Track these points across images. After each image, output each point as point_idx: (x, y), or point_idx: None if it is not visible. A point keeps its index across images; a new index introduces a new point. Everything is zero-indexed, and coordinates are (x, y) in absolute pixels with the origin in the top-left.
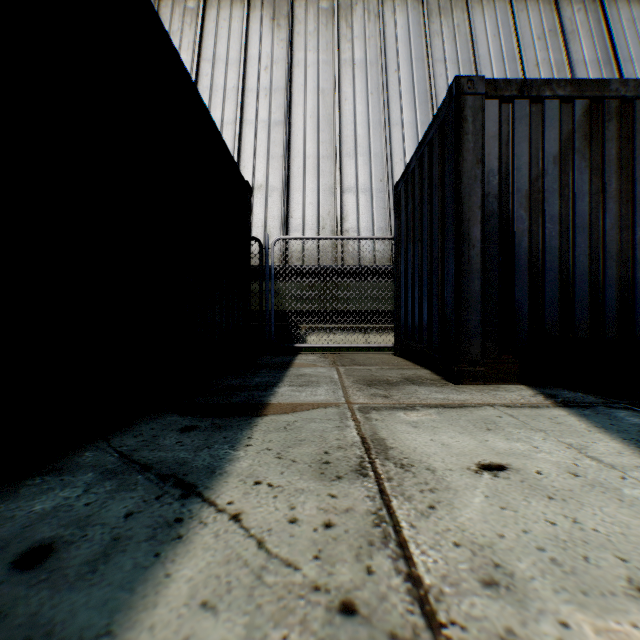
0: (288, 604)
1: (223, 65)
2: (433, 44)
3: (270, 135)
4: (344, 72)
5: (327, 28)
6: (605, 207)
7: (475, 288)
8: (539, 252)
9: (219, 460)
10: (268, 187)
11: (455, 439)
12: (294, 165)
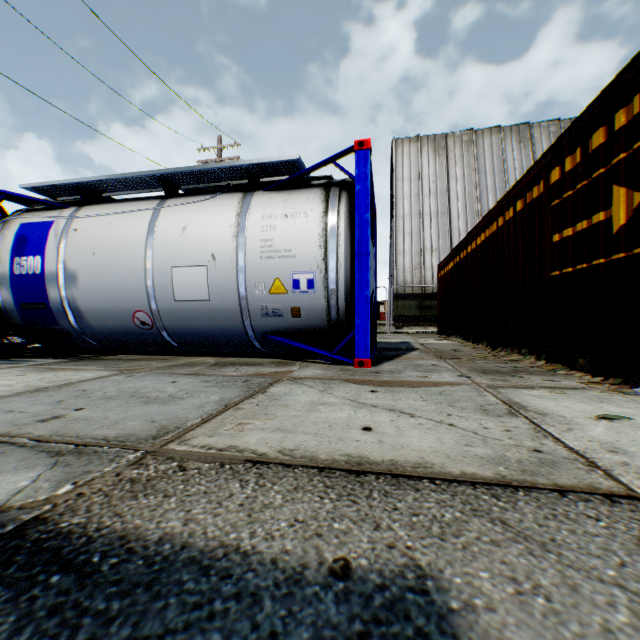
0: None
1: (492, 174)
2: None
3: None
4: None
5: None
6: None
7: None
8: None
9: None
10: None
11: None
12: None
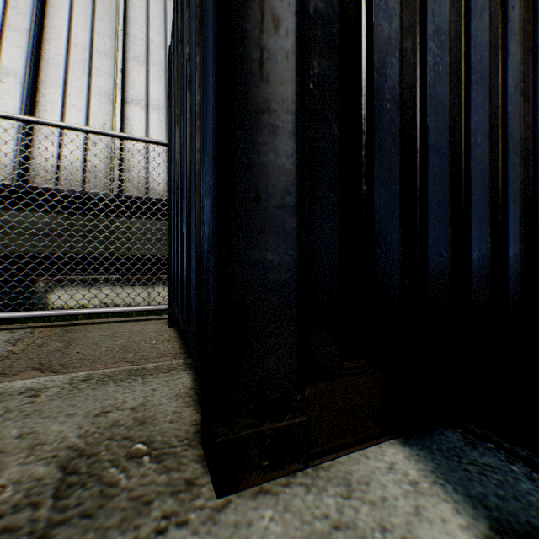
0: None
1: None
2: None
3: None
4: None
5: None
6: (508, 48)
7: (281, 161)
8: (417, 107)
9: None
10: None
11: None
12: (50, 49)
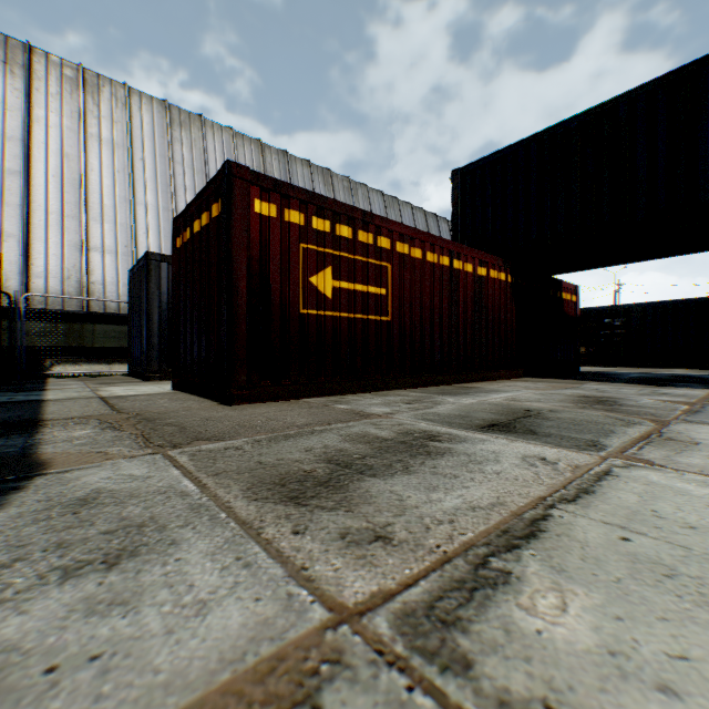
0: (75, 396)
1: None
2: (175, 147)
3: (6, 182)
4: (92, 144)
5: (73, 97)
6: None
7: (156, 341)
8: None
9: (42, 394)
10: (5, 232)
11: (126, 388)
12: (36, 217)
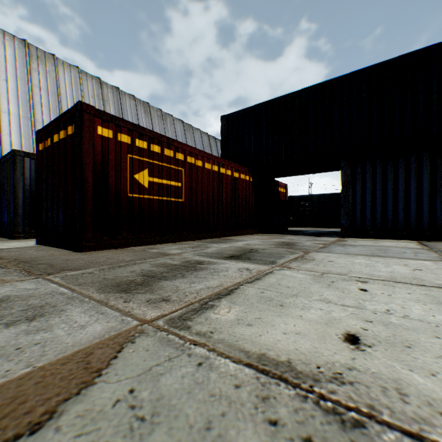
0: None
1: None
2: (33, 75)
3: None
4: None
5: None
6: None
7: (22, 212)
8: None
9: None
10: None
11: None
12: None
